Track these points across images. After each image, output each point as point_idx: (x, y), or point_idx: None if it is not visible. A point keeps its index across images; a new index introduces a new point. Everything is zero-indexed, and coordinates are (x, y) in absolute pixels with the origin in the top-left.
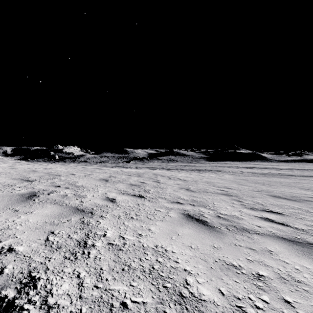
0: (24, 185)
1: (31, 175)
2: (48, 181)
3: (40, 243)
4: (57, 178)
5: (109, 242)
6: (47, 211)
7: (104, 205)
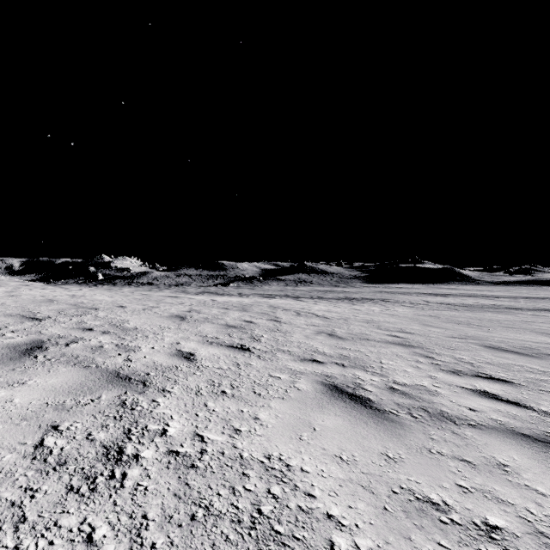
0: (25, 327)
1: (43, 308)
2: (72, 320)
3: (22, 454)
4: (91, 314)
5: (171, 449)
6: (56, 379)
7: (171, 366)
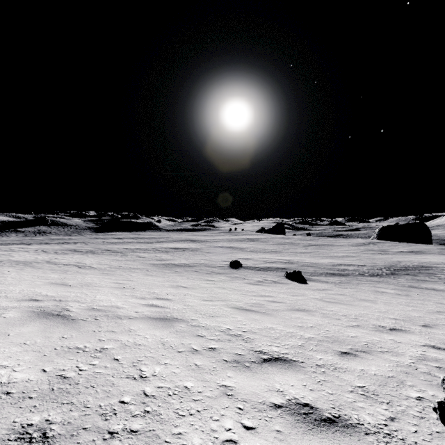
0: None
1: None
2: None
3: None
4: None
5: None
6: None
7: None
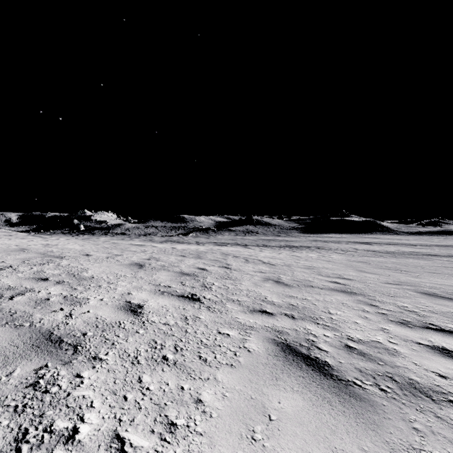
0: None
1: (10, 257)
2: (32, 269)
3: None
4: (54, 263)
5: None
6: None
7: (114, 322)
